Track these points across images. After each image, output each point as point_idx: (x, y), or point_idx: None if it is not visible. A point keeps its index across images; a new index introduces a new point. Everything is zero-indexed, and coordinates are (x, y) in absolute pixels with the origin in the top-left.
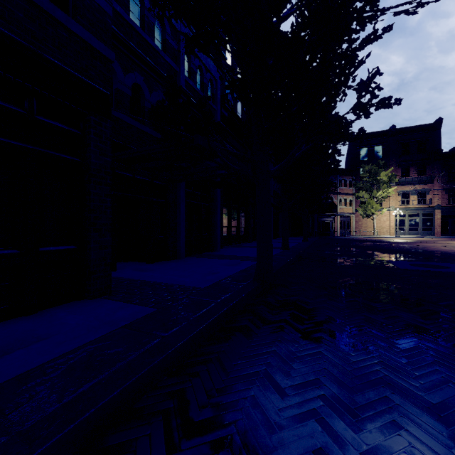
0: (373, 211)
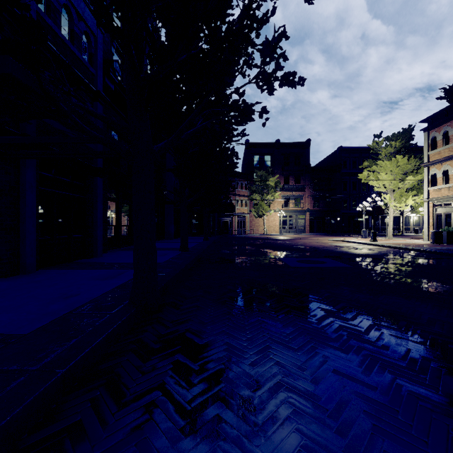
0: (264, 212)
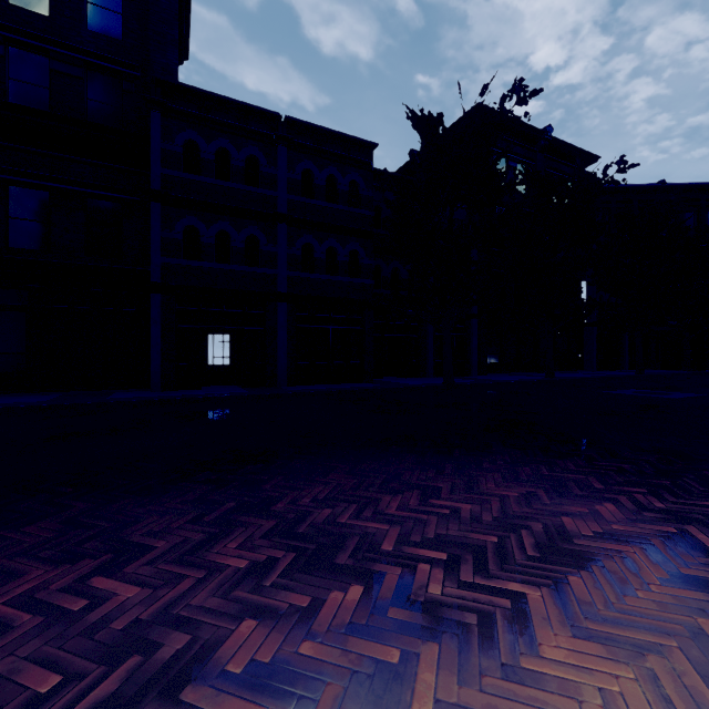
0: None
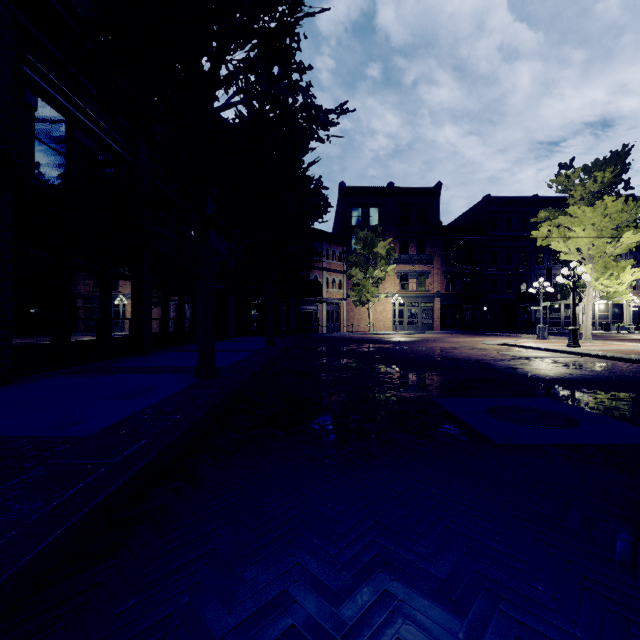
0: (369, 297)
